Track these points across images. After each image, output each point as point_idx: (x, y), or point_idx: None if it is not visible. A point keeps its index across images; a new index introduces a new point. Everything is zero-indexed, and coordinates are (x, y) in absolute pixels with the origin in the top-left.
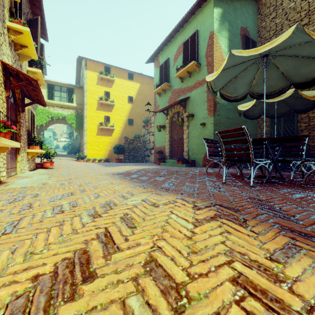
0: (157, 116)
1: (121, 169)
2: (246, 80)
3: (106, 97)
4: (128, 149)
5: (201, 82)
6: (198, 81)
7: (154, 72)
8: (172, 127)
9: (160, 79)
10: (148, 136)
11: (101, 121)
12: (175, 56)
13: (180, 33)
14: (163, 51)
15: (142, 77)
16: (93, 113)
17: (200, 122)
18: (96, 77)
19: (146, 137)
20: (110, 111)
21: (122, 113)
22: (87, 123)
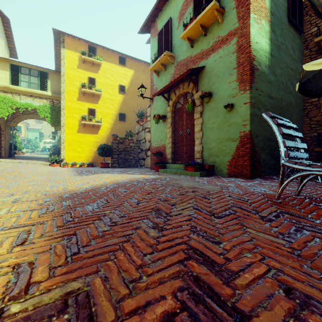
0: (155, 104)
1: (90, 181)
2: None
3: (89, 84)
4: (117, 151)
5: (225, 39)
6: (220, 38)
7: (151, 45)
8: (176, 117)
9: (158, 52)
10: (144, 133)
11: (84, 115)
12: (181, 11)
13: None
14: (163, 11)
15: (137, 63)
16: (72, 105)
17: (223, 104)
18: (77, 58)
19: (141, 134)
20: (96, 103)
21: (112, 106)
22: (64, 117)
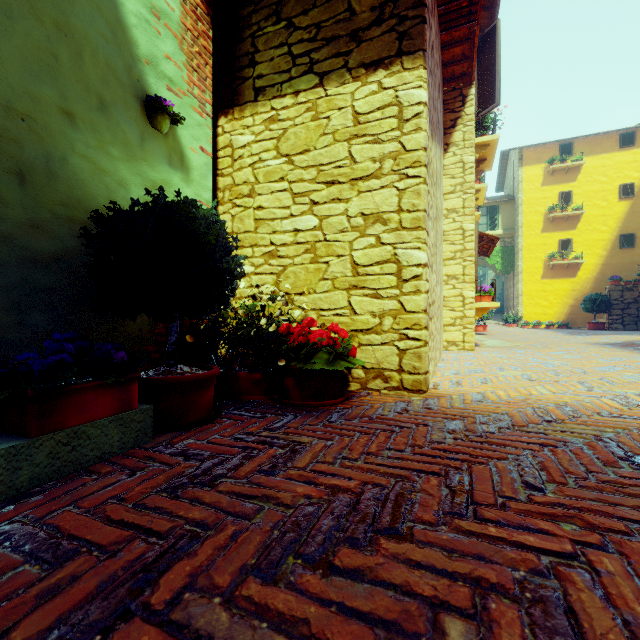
0: None
1: (610, 339)
2: None
3: (561, 203)
4: (620, 303)
5: None
6: None
7: None
8: None
9: None
10: None
11: (551, 252)
12: None
13: None
14: None
15: None
16: (534, 241)
17: None
18: (541, 172)
19: None
20: (573, 228)
21: (603, 226)
22: (523, 260)
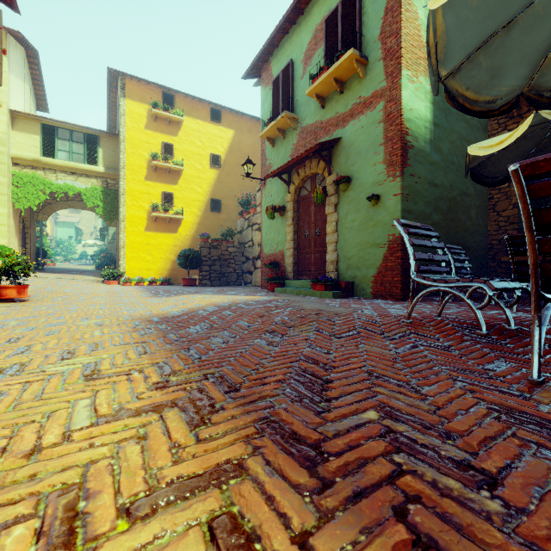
0: (268, 189)
1: (179, 304)
2: (537, 38)
3: (164, 154)
4: (208, 260)
5: (369, 101)
6: (362, 99)
7: (262, 97)
8: (300, 209)
9: (273, 110)
10: (250, 232)
11: (155, 203)
12: (308, 53)
13: (318, 0)
14: (280, 48)
15: (239, 118)
16: (138, 187)
17: (367, 194)
18: (145, 113)
19: (245, 234)
20: (175, 183)
21: (199, 187)
22: (125, 207)
